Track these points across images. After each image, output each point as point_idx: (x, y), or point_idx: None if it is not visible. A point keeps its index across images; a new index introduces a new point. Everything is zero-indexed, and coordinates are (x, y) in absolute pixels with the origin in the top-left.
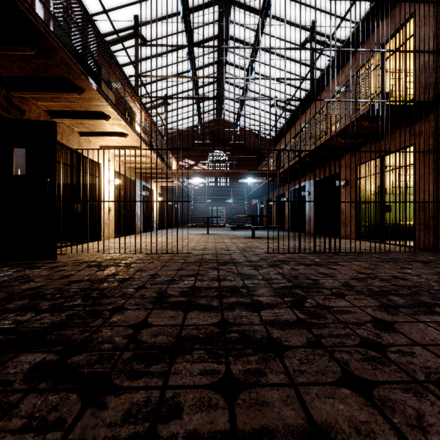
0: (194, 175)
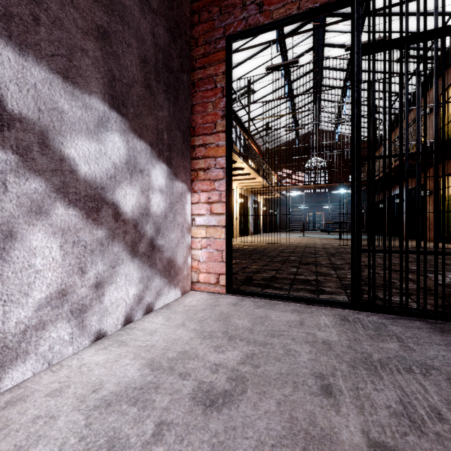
0: (292, 190)
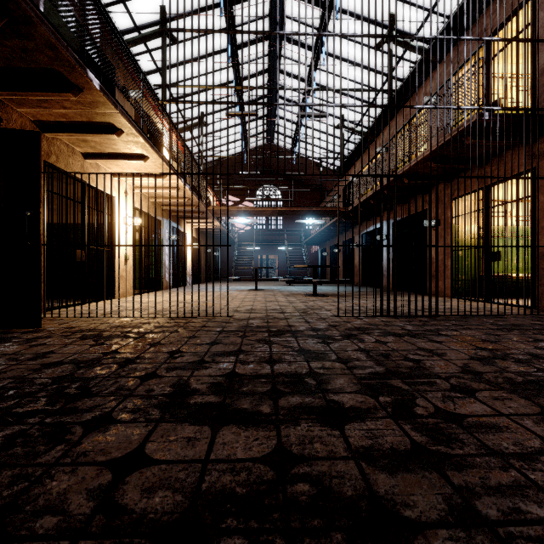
0: (238, 214)
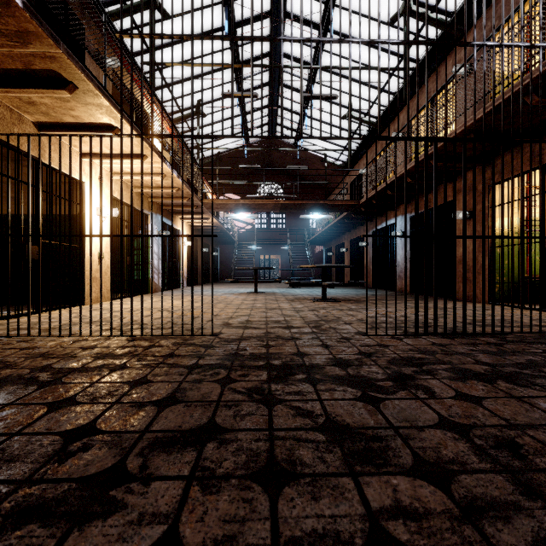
0: (236, 209)
